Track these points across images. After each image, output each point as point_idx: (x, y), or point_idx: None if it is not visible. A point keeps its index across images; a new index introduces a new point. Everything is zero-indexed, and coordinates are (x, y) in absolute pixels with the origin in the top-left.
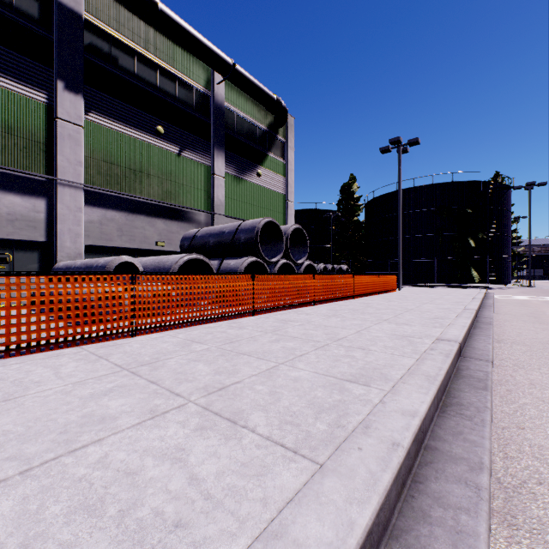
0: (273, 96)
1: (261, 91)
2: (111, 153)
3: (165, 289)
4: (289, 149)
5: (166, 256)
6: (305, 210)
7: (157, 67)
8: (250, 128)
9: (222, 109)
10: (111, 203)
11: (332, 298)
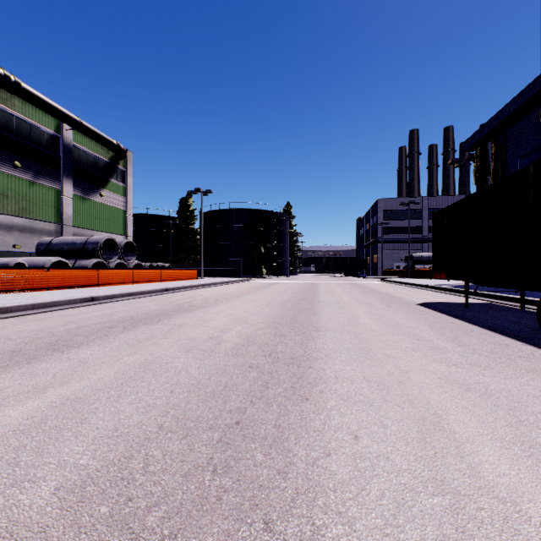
0: (114, 142)
1: (104, 139)
2: None
3: (60, 274)
4: (129, 176)
5: (37, 258)
6: (150, 215)
7: (14, 117)
8: (95, 160)
9: (70, 148)
10: None
11: (146, 281)
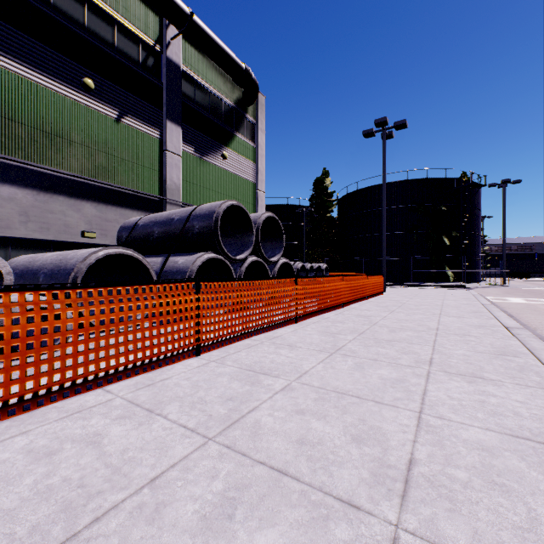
0: (241, 64)
1: (226, 55)
2: (9, 105)
3: None
4: (260, 132)
5: (76, 251)
6: (277, 205)
7: (85, 0)
8: (214, 101)
9: (178, 71)
10: (8, 176)
11: (319, 310)
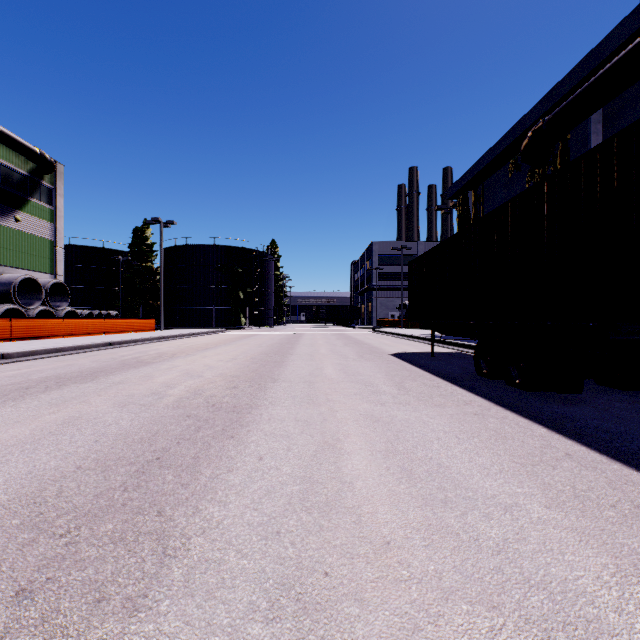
0: (35, 150)
1: (20, 145)
2: None
3: None
4: (58, 196)
5: None
6: (90, 247)
7: None
8: (6, 172)
9: None
10: None
11: (82, 334)
